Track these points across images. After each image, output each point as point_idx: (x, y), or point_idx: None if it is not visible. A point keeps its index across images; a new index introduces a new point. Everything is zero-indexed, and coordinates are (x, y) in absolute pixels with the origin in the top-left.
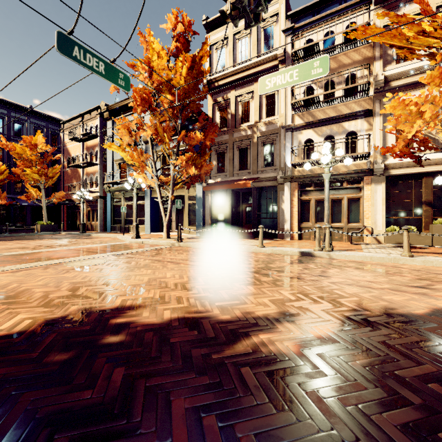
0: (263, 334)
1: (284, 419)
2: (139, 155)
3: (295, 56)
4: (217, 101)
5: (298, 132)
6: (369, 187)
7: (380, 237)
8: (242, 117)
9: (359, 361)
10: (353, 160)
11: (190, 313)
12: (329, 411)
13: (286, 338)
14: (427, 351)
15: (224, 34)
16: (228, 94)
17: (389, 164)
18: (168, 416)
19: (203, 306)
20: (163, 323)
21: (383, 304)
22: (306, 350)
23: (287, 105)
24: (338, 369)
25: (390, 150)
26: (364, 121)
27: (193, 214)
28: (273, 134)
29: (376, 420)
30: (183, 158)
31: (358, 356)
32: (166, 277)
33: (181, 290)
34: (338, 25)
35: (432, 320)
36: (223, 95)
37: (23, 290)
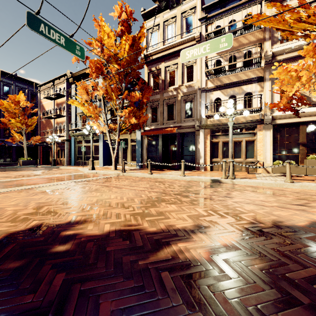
0: (181, 243)
1: None
2: (94, 109)
3: (207, 37)
4: (152, 70)
5: (210, 92)
6: (261, 132)
7: (269, 169)
8: (169, 81)
9: (257, 265)
10: (250, 113)
11: (125, 226)
12: (233, 311)
13: (199, 246)
14: (310, 256)
15: (156, 21)
16: (160, 65)
17: (275, 115)
18: None
19: (136, 221)
20: (103, 234)
21: (273, 218)
22: (215, 256)
23: (202, 73)
24: (240, 272)
25: (276, 106)
26: (257, 85)
27: (134, 152)
28: (192, 94)
29: None
30: (126, 111)
31: (255, 260)
32: (110, 198)
33: (121, 208)
34: (239, 15)
35: (311, 231)
36: (156, 66)
37: None
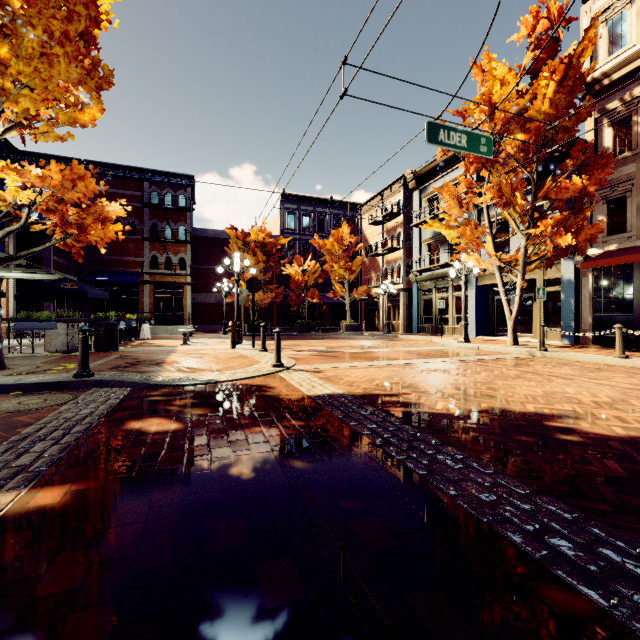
0: None
1: None
2: (472, 230)
3: None
4: (607, 111)
5: None
6: None
7: None
8: None
9: None
10: None
11: None
12: None
13: None
14: None
15: None
16: (635, 89)
17: None
18: None
19: None
20: (622, 437)
21: None
22: None
23: None
24: None
25: None
26: None
27: (553, 308)
28: None
29: None
30: (547, 223)
31: None
32: (567, 392)
33: (613, 410)
34: None
35: None
36: (621, 96)
37: (410, 383)
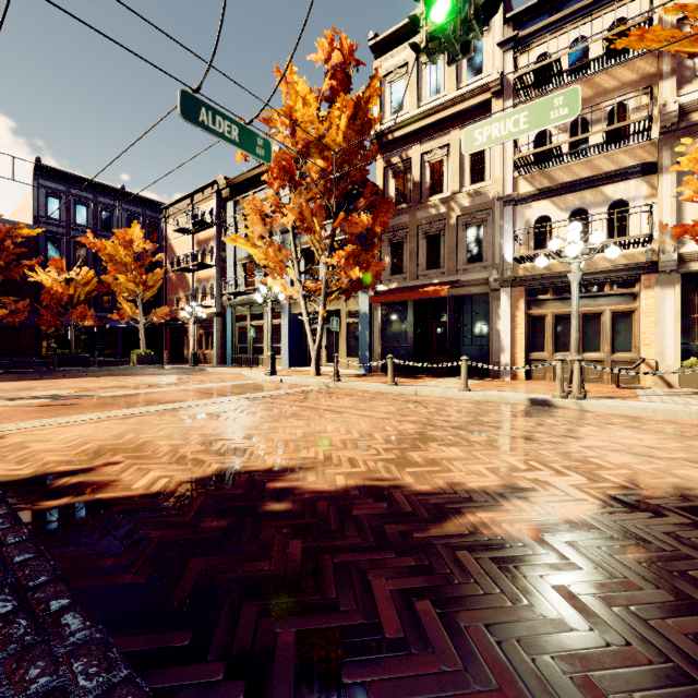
0: (482, 512)
1: (523, 613)
2: (276, 252)
3: (519, 83)
4: (392, 163)
5: (525, 205)
6: (651, 293)
7: (672, 378)
8: (430, 185)
9: (631, 555)
10: (622, 248)
11: (373, 480)
12: (587, 609)
13: (517, 519)
14: None
15: (402, 57)
16: (409, 151)
17: (687, 252)
18: (369, 597)
19: (389, 473)
20: (337, 491)
21: (673, 482)
22: (549, 536)
23: (506, 163)
24: (598, 562)
25: (690, 231)
26: (641, 182)
27: (353, 339)
28: (483, 210)
29: (656, 625)
30: (341, 254)
31: (629, 548)
32: (326, 431)
33: (353, 449)
34: (595, 25)
35: None
36: (401, 153)
37: (143, 442)
